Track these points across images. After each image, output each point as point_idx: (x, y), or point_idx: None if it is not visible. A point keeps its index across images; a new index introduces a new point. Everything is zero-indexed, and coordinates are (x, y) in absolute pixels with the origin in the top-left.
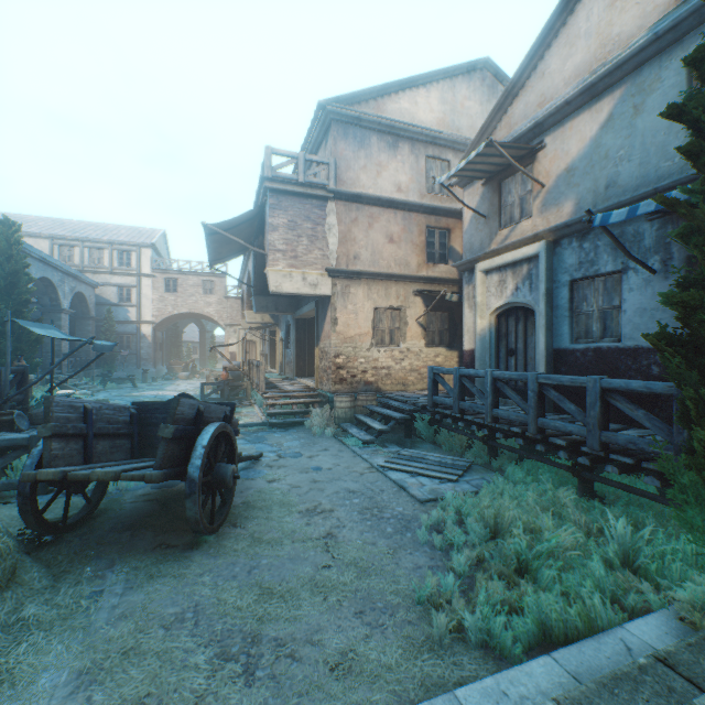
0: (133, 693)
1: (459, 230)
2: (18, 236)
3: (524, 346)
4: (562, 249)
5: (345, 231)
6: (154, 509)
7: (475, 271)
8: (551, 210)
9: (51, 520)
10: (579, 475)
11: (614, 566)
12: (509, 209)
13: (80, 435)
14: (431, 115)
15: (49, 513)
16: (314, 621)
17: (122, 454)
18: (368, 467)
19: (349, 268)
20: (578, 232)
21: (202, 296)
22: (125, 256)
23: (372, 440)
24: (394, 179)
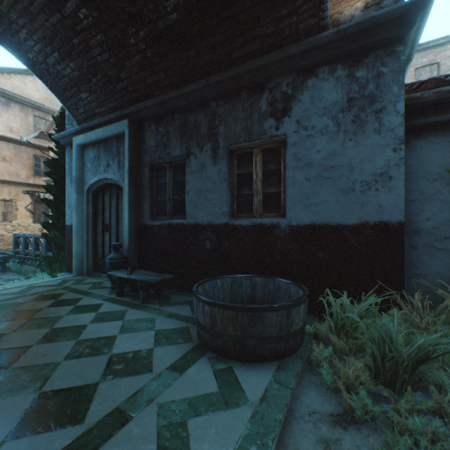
0: None
1: None
2: None
3: None
4: None
5: None
6: None
7: None
8: None
9: None
10: None
11: None
12: None
13: None
14: (38, 93)
15: None
16: None
17: None
18: None
19: None
20: None
21: None
22: None
23: None
24: (8, 124)
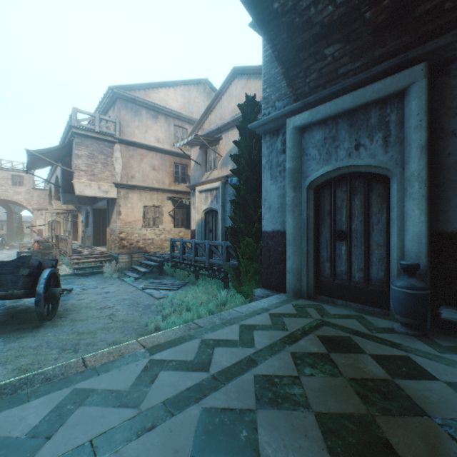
0: (26, 363)
1: None
2: None
3: (215, 228)
4: (228, 186)
5: (126, 162)
6: (7, 318)
7: (195, 191)
8: (224, 168)
9: None
10: (223, 281)
11: (219, 306)
12: (210, 163)
13: None
14: (177, 103)
15: None
16: (103, 337)
17: None
18: (136, 289)
19: (129, 183)
20: None
21: (11, 187)
22: None
23: (140, 277)
24: (156, 135)
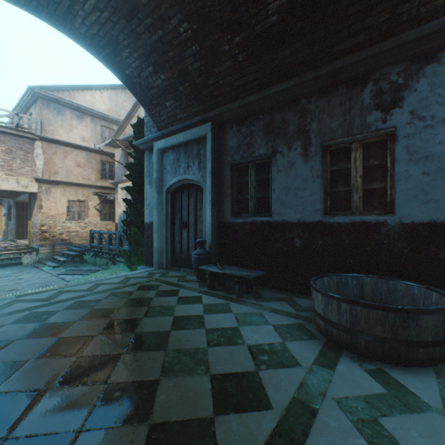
0: None
1: None
2: None
3: None
4: None
5: (48, 158)
6: None
7: (118, 188)
8: None
9: None
10: None
11: None
12: None
13: None
14: (104, 105)
15: None
16: None
17: None
18: (51, 275)
19: (51, 178)
20: None
21: None
22: None
23: (58, 265)
24: (81, 134)
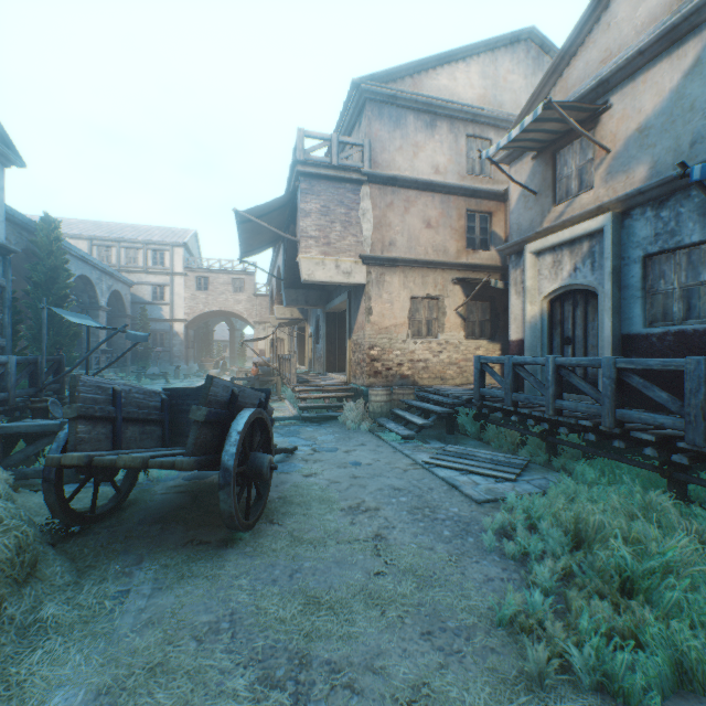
0: None
1: (502, 214)
2: (58, 232)
3: (584, 333)
4: (632, 221)
5: (380, 216)
6: (186, 501)
7: (524, 253)
8: (618, 178)
9: (79, 510)
10: (670, 476)
11: None
12: (565, 182)
13: (108, 419)
14: (471, 91)
15: (78, 503)
16: (373, 642)
17: (153, 441)
18: (411, 463)
19: (384, 255)
20: (654, 200)
21: (231, 294)
22: (158, 255)
23: (413, 435)
24: (432, 160)
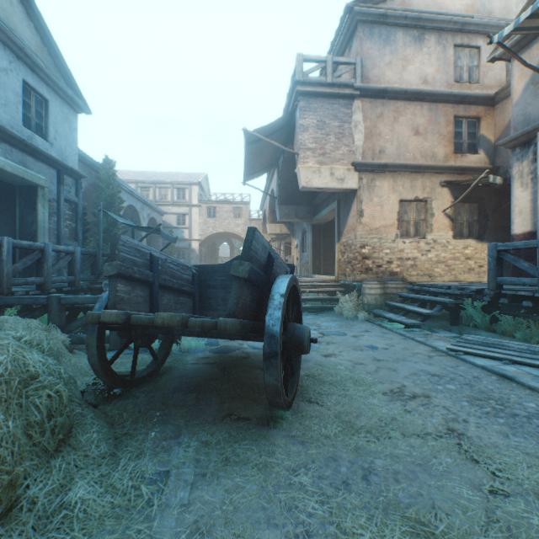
0: None
1: (490, 118)
2: (114, 170)
3: None
4: None
5: (370, 127)
6: (215, 372)
7: (536, 140)
8: None
9: (122, 373)
10: None
11: None
12: None
13: (146, 283)
14: (458, 2)
15: (121, 366)
16: None
17: (185, 312)
18: (431, 350)
19: (374, 162)
20: None
21: (232, 220)
22: (181, 192)
23: (419, 323)
24: (420, 71)
